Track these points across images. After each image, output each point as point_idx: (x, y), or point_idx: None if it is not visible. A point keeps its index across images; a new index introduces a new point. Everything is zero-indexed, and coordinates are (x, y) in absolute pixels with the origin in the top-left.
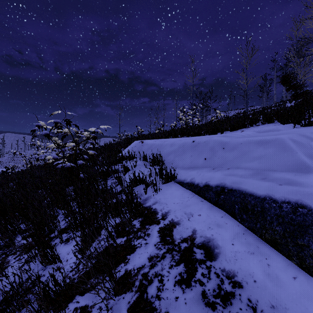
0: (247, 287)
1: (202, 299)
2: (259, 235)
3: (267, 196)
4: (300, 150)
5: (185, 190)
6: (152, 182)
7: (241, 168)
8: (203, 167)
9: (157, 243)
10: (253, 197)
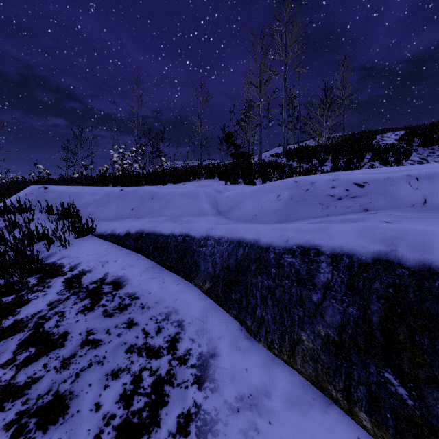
0: (142, 298)
1: (103, 314)
2: (164, 265)
3: (171, 233)
4: (206, 200)
5: (104, 243)
6: (59, 237)
7: (163, 216)
8: (129, 217)
9: (60, 291)
10: (162, 236)
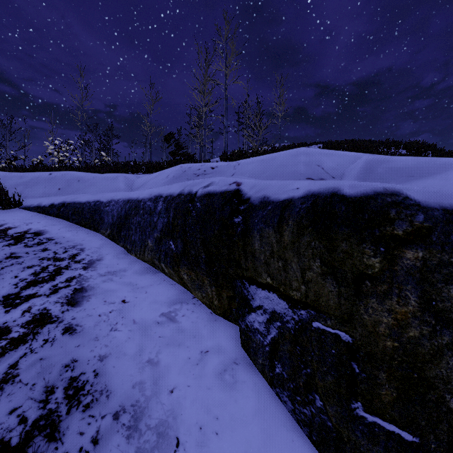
0: (57, 239)
1: (24, 246)
2: (80, 224)
3: (87, 201)
4: (124, 182)
5: (30, 212)
6: None
7: (86, 193)
8: (55, 195)
9: None
10: (80, 204)
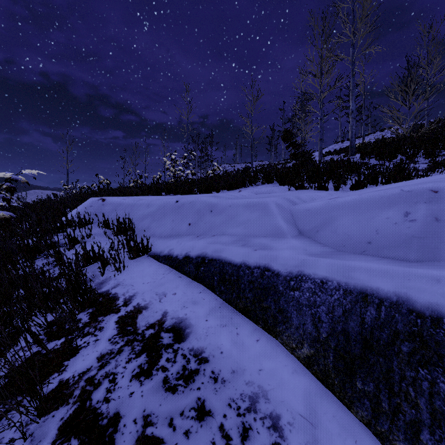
0: (213, 360)
1: (163, 386)
2: (235, 306)
3: (243, 263)
4: (280, 214)
5: (160, 266)
6: (114, 258)
7: (227, 235)
8: (186, 234)
9: (113, 336)
10: (231, 265)
